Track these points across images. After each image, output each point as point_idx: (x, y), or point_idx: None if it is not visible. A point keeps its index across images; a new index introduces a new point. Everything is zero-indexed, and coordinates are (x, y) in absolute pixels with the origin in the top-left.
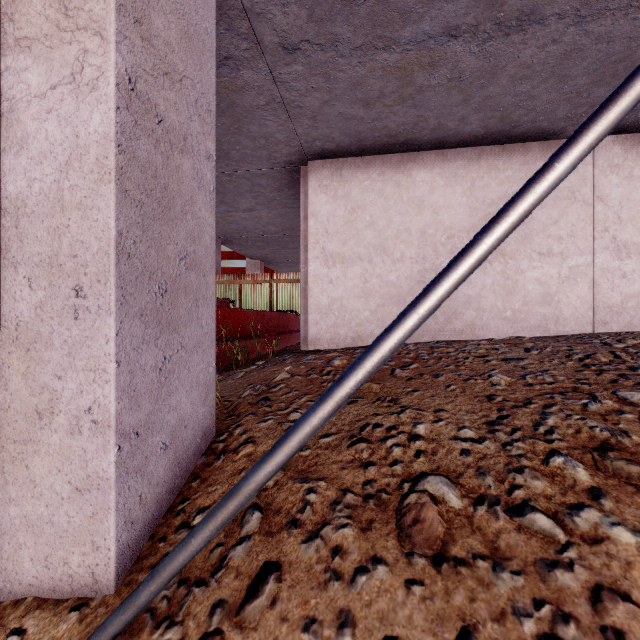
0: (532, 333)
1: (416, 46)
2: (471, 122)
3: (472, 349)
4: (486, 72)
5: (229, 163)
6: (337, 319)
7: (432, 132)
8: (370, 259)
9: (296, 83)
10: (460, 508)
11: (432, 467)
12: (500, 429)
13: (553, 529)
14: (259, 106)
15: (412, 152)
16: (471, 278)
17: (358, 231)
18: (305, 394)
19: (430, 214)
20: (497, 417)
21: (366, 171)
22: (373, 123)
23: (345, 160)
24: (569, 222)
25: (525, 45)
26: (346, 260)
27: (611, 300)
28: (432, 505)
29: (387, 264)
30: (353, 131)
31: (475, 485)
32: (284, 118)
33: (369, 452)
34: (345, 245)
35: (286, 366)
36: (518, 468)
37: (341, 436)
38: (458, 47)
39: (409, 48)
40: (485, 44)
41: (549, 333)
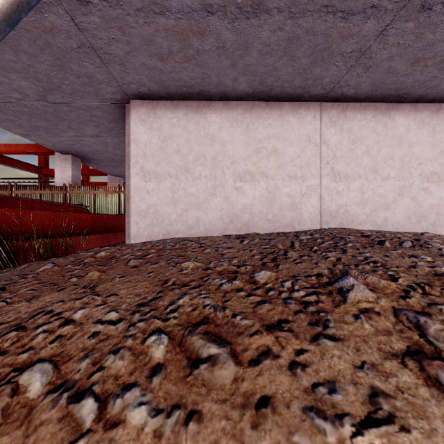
0: (285, 230)
1: (185, 16)
2: (241, 82)
3: (207, 241)
4: (241, 45)
5: (64, 95)
6: (152, 220)
7: (217, 87)
8: (177, 176)
9: (98, 32)
10: (34, 398)
11: (57, 352)
12: (142, 310)
13: (88, 415)
14: (73, 48)
15: (207, 101)
16: (246, 192)
17: (168, 155)
18: (38, 283)
19: (219, 146)
20: (151, 299)
21: (174, 111)
22: (171, 75)
23: (159, 102)
24: (307, 157)
25: (262, 28)
26: (159, 176)
27: (331, 208)
28: (3, 399)
29: (189, 180)
30: (158, 79)
31: (70, 370)
32: (98, 62)
33: (13, 341)
34: (159, 165)
35: (61, 258)
36: (118, 349)
37: (9, 325)
38: (216, 22)
39: (180, 17)
40: (234, 23)
41: (295, 230)
